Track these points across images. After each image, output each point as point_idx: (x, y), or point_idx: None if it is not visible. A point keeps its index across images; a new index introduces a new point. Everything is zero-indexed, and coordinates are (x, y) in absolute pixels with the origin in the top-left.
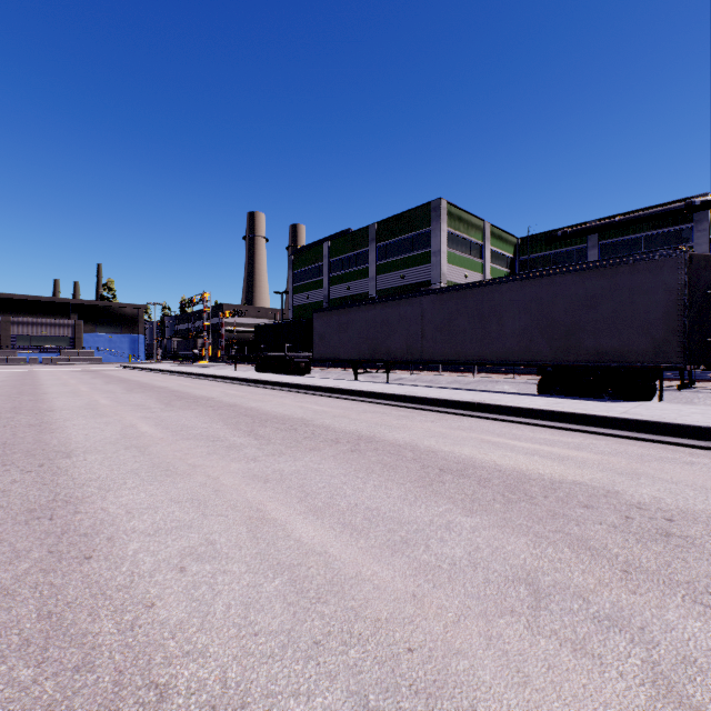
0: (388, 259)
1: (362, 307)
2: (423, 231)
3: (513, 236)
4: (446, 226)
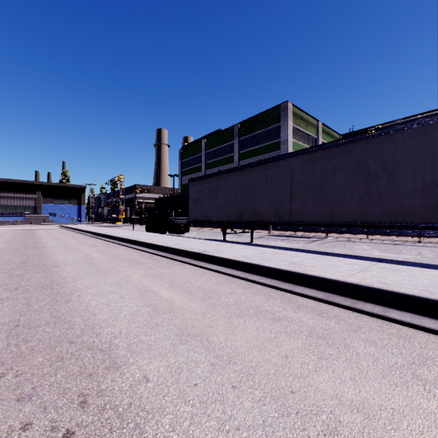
0: (247, 148)
1: (230, 173)
2: (274, 126)
3: (337, 133)
4: (291, 122)
